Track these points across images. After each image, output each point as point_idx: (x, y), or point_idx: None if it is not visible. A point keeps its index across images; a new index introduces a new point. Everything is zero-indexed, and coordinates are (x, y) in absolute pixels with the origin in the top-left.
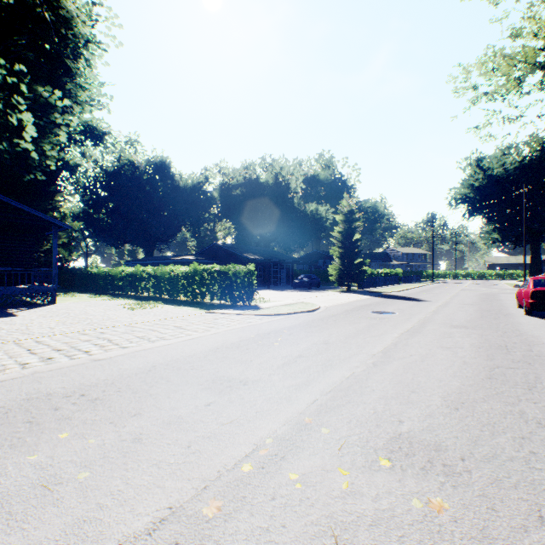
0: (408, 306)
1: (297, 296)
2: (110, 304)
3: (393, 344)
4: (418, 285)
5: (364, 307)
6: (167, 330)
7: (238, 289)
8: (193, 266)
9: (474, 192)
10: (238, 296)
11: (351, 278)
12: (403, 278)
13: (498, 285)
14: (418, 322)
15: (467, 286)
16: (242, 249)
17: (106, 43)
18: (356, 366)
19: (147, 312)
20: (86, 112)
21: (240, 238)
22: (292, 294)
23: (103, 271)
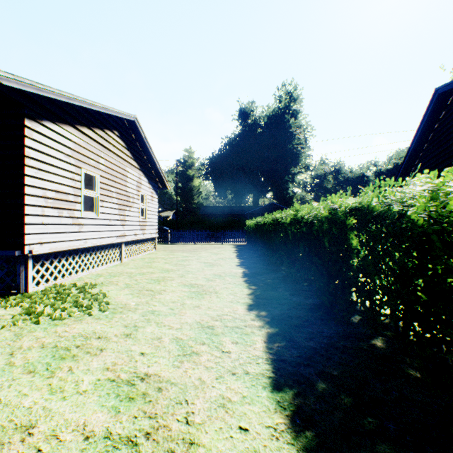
0: None
1: None
2: None
3: None
4: None
5: None
6: None
7: None
8: None
9: None
10: None
11: None
12: None
13: None
14: None
15: None
16: None
17: (310, 138)
18: None
19: None
20: None
21: None
22: None
23: None
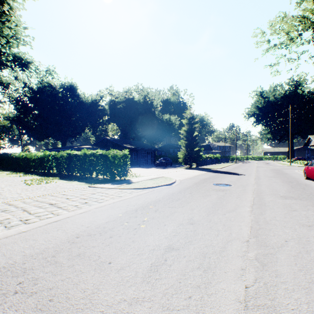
0: (235, 179)
1: (158, 172)
2: (16, 180)
3: (255, 222)
4: (230, 164)
5: (207, 180)
6: (38, 210)
7: (115, 168)
8: (84, 151)
9: (259, 110)
10: (115, 173)
11: (192, 159)
12: (220, 159)
13: (274, 164)
14: (253, 193)
15: (258, 164)
16: (123, 141)
17: None
18: (241, 269)
19: (40, 187)
20: (15, 48)
21: (122, 135)
22: (155, 170)
23: (22, 155)
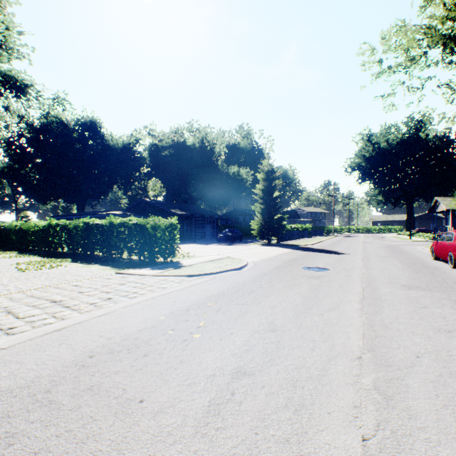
0: (335, 260)
1: (222, 250)
2: (4, 263)
3: (368, 326)
4: (325, 238)
5: (293, 262)
6: (31, 311)
7: (157, 244)
8: (109, 219)
9: (365, 161)
10: (157, 252)
11: (271, 232)
12: (311, 232)
13: (387, 238)
14: (362, 281)
15: (365, 239)
16: (169, 205)
17: None
18: (354, 406)
19: (40, 274)
20: (5, 63)
21: (169, 196)
22: (217, 247)
23: (15, 225)
